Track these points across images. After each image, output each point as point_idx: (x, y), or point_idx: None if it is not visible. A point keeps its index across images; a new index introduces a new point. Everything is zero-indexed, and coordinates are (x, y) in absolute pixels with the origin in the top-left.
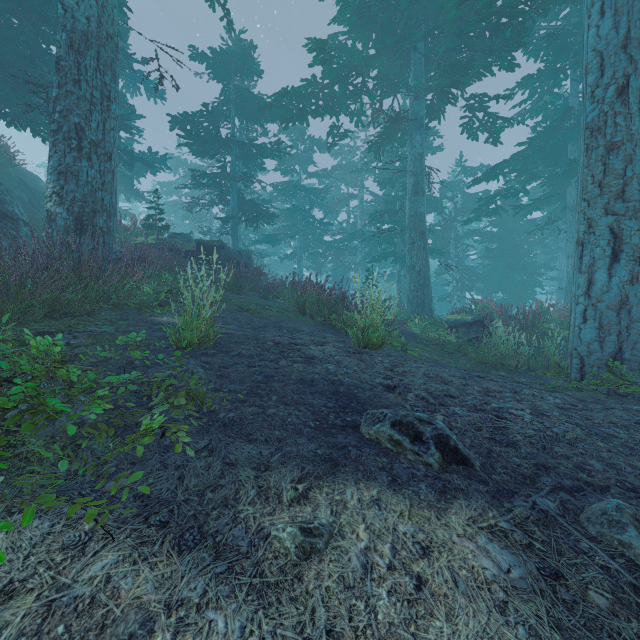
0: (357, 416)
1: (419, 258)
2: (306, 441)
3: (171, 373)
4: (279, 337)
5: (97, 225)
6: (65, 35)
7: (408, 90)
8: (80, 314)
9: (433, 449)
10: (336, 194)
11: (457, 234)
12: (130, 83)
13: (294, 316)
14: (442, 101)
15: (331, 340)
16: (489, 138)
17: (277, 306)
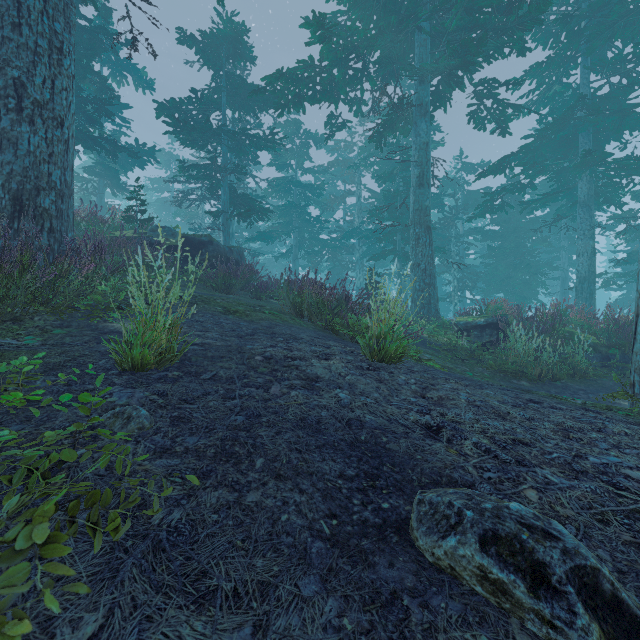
0: (398, 497)
1: (424, 255)
2: (317, 587)
3: (75, 431)
4: (271, 349)
5: (41, 206)
6: None
7: (413, 73)
8: (2, 320)
9: (582, 613)
10: (332, 191)
11: (457, 232)
12: (116, 71)
13: (290, 319)
14: (449, 86)
15: (337, 351)
16: (497, 128)
17: (270, 307)
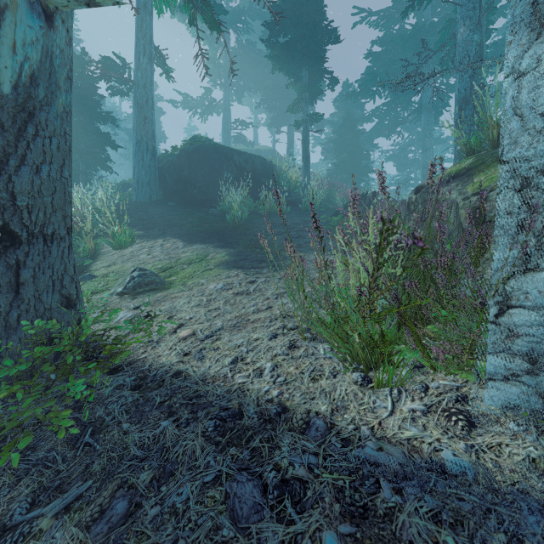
0: None
1: None
2: None
3: None
4: None
5: None
6: (426, 169)
7: None
8: None
9: None
10: None
11: None
12: None
13: None
14: None
15: None
16: None
17: None
